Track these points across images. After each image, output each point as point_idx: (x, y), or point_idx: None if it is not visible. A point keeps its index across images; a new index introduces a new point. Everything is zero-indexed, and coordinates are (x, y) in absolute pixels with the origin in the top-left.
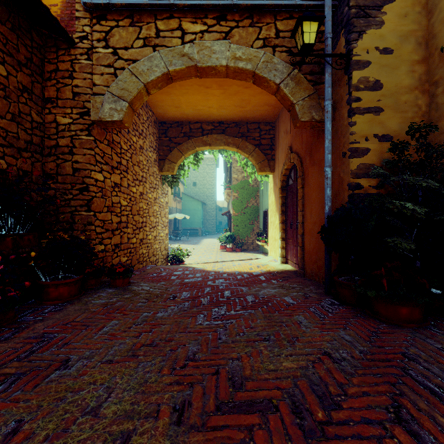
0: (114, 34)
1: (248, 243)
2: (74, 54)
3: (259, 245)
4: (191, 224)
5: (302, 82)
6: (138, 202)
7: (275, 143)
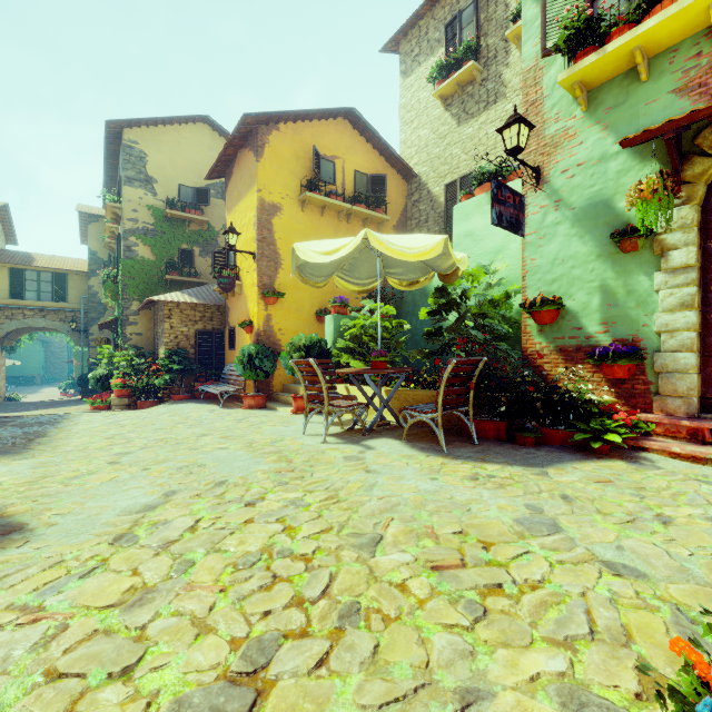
0: None
1: None
2: None
3: None
4: (24, 370)
5: (76, 333)
6: None
7: None
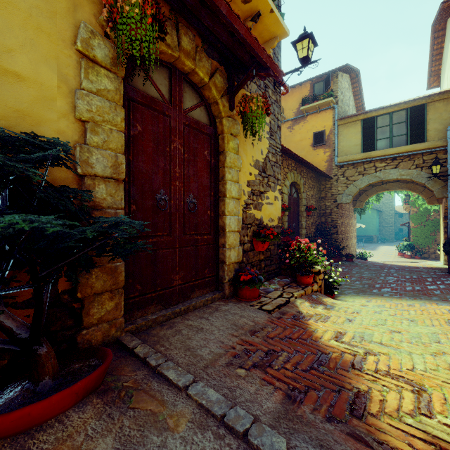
0: (346, 172)
1: (429, 252)
2: (331, 181)
3: None
4: (365, 231)
5: (437, 181)
6: (346, 227)
7: None
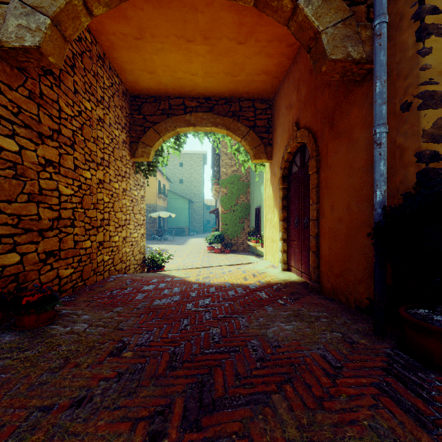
0: None
1: (238, 243)
2: None
3: (250, 245)
4: (178, 223)
5: None
6: (95, 193)
7: (272, 125)
